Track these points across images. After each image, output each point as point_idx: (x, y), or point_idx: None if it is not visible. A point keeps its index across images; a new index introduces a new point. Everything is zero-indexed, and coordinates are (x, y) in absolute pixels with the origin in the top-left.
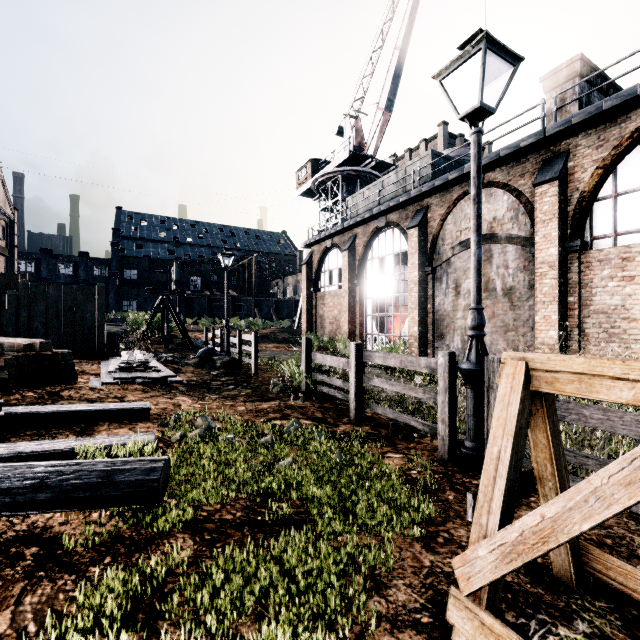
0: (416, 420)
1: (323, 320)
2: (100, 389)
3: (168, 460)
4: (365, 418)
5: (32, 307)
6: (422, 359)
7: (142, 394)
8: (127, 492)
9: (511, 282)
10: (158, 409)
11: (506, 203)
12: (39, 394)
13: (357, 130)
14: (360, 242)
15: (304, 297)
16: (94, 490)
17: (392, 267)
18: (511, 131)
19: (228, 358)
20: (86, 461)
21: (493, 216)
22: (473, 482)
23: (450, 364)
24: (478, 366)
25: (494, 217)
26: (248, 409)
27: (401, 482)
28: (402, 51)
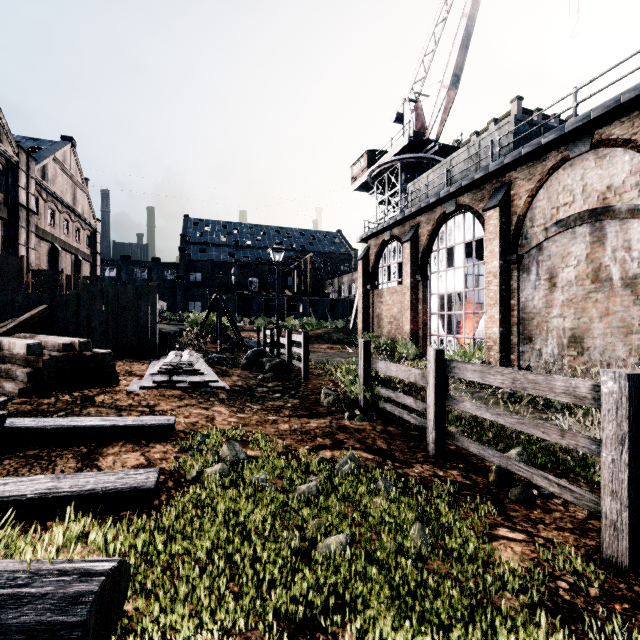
0: (545, 477)
1: (381, 319)
2: (136, 394)
3: (119, 567)
4: (448, 454)
5: (90, 306)
6: (558, 379)
7: (177, 402)
8: None
9: (636, 268)
10: (187, 424)
11: (628, 165)
12: (74, 398)
13: (417, 114)
14: (423, 231)
15: (360, 295)
16: None
17: (463, 258)
18: (638, 67)
19: (277, 360)
20: None
21: (607, 184)
22: None
23: (631, 394)
24: None
25: (609, 185)
26: (292, 428)
27: (545, 611)
28: (470, 18)
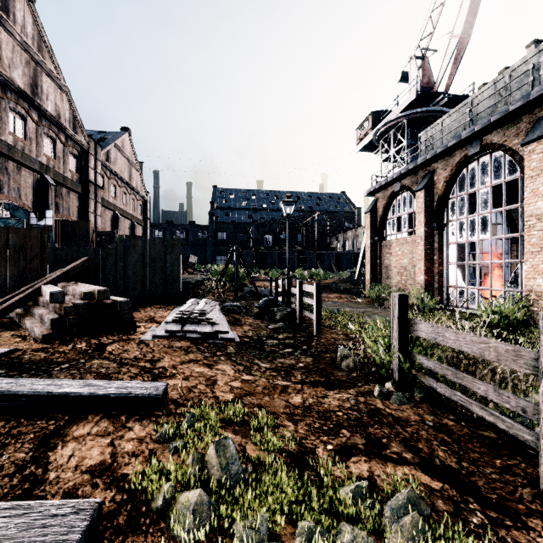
0: None
1: (389, 270)
2: (146, 344)
3: None
4: None
5: (126, 258)
6: None
7: (181, 356)
8: None
9: None
10: (183, 389)
11: None
12: (88, 346)
13: (424, 71)
14: (439, 178)
15: (367, 247)
16: None
17: (489, 202)
18: None
19: (288, 310)
20: None
21: None
22: None
23: None
24: None
25: None
26: (306, 403)
27: None
28: None
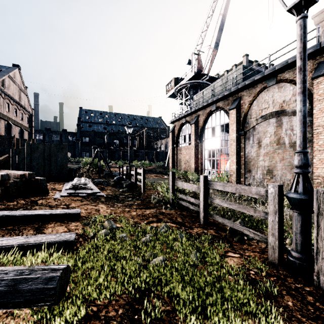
0: (248, 230)
1: (180, 162)
2: (59, 199)
3: (67, 267)
4: (209, 223)
5: (32, 155)
6: (253, 188)
7: (80, 203)
8: (28, 299)
9: (295, 139)
10: (86, 213)
11: (292, 91)
12: (26, 202)
13: (198, 61)
14: (201, 119)
15: (170, 149)
16: (1, 297)
17: (219, 132)
18: (295, 47)
19: (129, 182)
20: (2, 269)
21: (283, 99)
22: (305, 289)
23: (279, 193)
24: (306, 196)
25: (284, 100)
26: (137, 214)
27: (244, 282)
28: (223, 15)
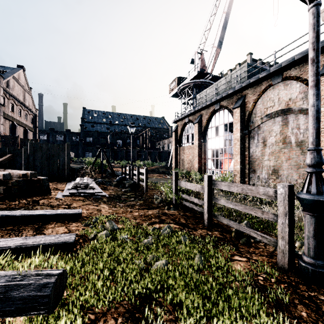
0: (255, 232)
1: (183, 161)
2: (60, 199)
3: (63, 272)
4: (214, 225)
5: (35, 155)
6: (261, 188)
7: (81, 203)
8: (20, 307)
9: (302, 137)
10: (87, 213)
11: (298, 89)
12: (28, 201)
13: (201, 60)
14: (204, 118)
15: (173, 149)
16: None
17: (223, 131)
18: (302, 43)
19: (132, 182)
20: None
21: (289, 97)
22: (319, 297)
23: (289, 194)
24: (320, 197)
25: (290, 98)
26: (140, 214)
27: (252, 288)
28: (227, 14)
